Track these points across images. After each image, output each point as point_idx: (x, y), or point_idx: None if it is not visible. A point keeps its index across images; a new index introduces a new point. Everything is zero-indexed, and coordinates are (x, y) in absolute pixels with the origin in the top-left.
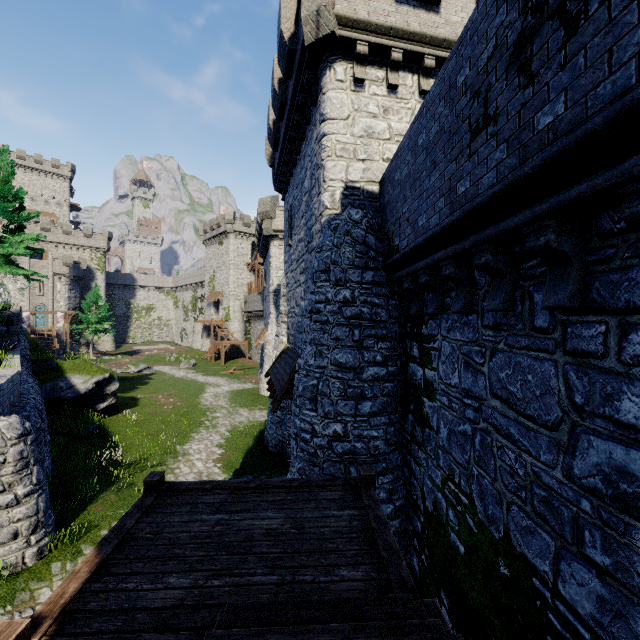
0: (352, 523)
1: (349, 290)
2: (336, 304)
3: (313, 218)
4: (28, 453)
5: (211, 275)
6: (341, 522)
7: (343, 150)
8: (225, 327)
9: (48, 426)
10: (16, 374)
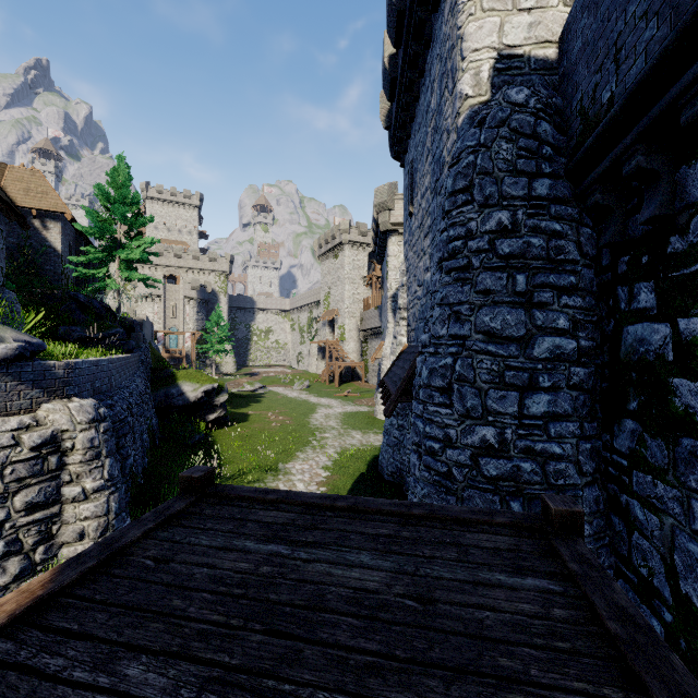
0: (550, 611)
1: (507, 211)
2: (484, 236)
3: (444, 136)
4: (100, 442)
5: (326, 292)
6: (522, 603)
7: None
8: (340, 347)
9: (158, 431)
10: (106, 361)
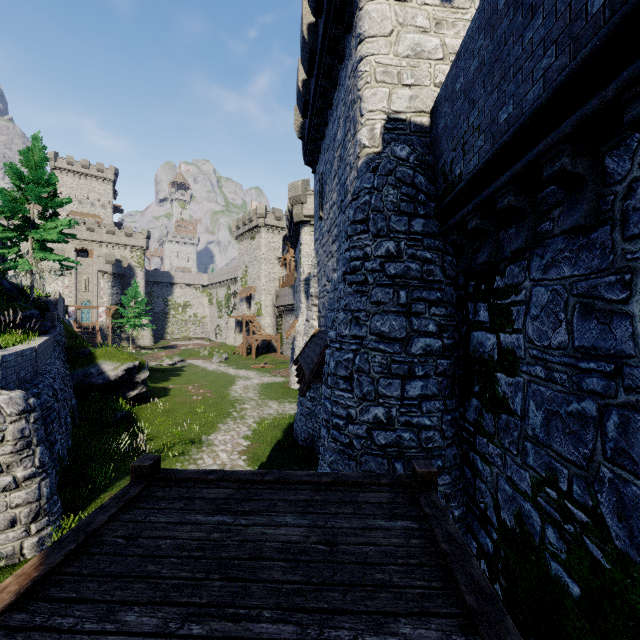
0: (409, 541)
1: (393, 242)
2: (377, 260)
3: (347, 168)
4: (30, 432)
5: (243, 270)
6: (393, 538)
7: (385, 74)
8: (257, 322)
9: (78, 411)
10: (30, 349)
